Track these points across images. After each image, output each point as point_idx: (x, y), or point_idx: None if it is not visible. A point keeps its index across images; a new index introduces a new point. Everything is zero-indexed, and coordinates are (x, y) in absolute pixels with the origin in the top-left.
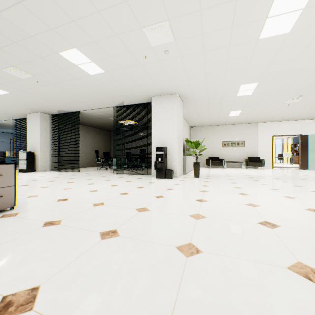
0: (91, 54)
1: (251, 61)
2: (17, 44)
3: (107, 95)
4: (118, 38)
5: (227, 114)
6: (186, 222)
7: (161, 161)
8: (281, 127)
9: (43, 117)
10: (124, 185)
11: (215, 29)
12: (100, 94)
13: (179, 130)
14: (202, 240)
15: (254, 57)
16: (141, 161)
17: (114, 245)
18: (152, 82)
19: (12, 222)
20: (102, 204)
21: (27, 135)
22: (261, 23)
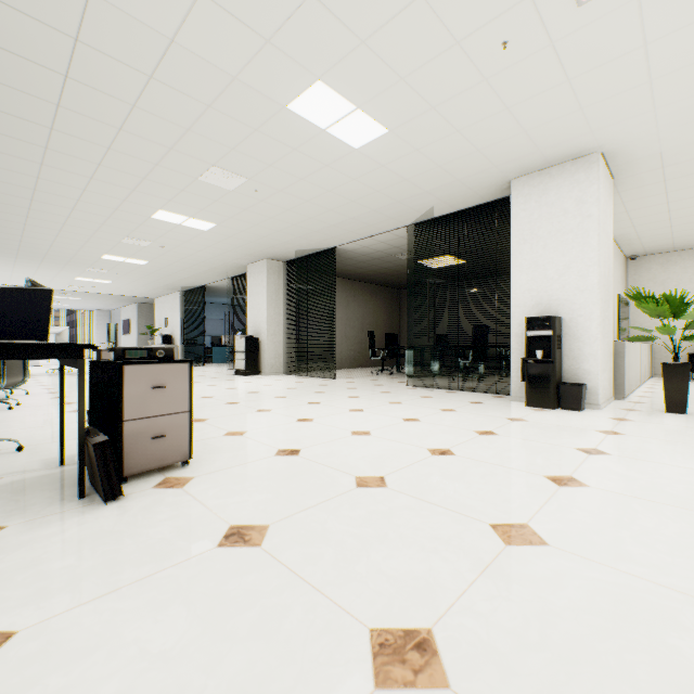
0: (355, 86)
1: None
2: (212, 110)
3: (392, 198)
4: (425, 5)
5: None
6: None
7: (542, 358)
8: None
9: (272, 269)
10: (438, 423)
11: None
12: (376, 198)
13: (603, 263)
14: None
15: None
16: (477, 357)
17: None
18: (517, 132)
19: (166, 509)
20: (379, 485)
21: (248, 305)
22: None
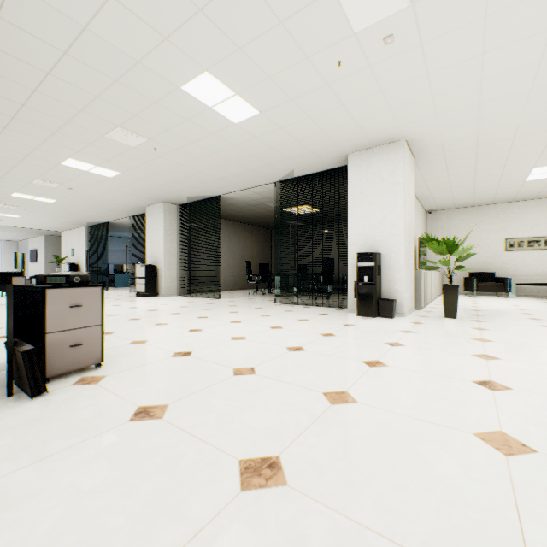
0: (234, 78)
1: None
2: (119, 84)
3: (263, 161)
4: (284, 29)
5: (521, 176)
6: (476, 464)
7: (368, 282)
8: None
9: (168, 210)
10: (295, 329)
11: None
12: (251, 160)
13: (407, 216)
14: None
15: None
16: (326, 281)
17: (272, 524)
18: (350, 122)
19: (85, 399)
20: (250, 373)
21: (147, 239)
22: None
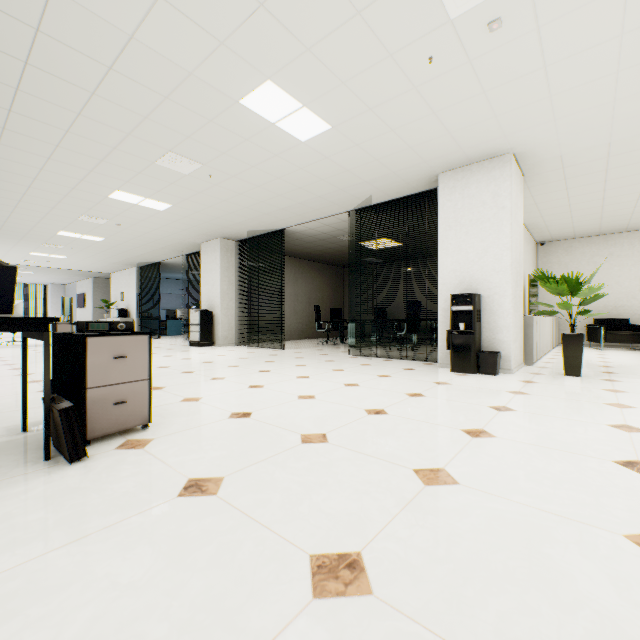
0: (302, 87)
1: None
2: (169, 101)
3: (335, 186)
4: (362, 22)
5: None
6: (634, 580)
7: (464, 330)
8: None
9: (225, 247)
10: (375, 387)
11: None
12: (321, 186)
13: (515, 248)
14: None
15: None
16: (411, 329)
17: None
18: (442, 133)
19: (129, 467)
20: (321, 441)
21: (202, 281)
22: None
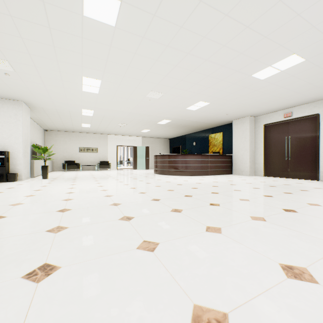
0: None
1: (83, 99)
2: None
3: None
4: None
5: (80, 125)
6: (20, 198)
7: (1, 165)
8: (123, 139)
9: None
10: None
11: (50, 77)
12: None
13: (25, 135)
14: (27, 201)
15: (84, 98)
16: None
17: None
18: None
19: None
20: None
21: None
22: (80, 85)
